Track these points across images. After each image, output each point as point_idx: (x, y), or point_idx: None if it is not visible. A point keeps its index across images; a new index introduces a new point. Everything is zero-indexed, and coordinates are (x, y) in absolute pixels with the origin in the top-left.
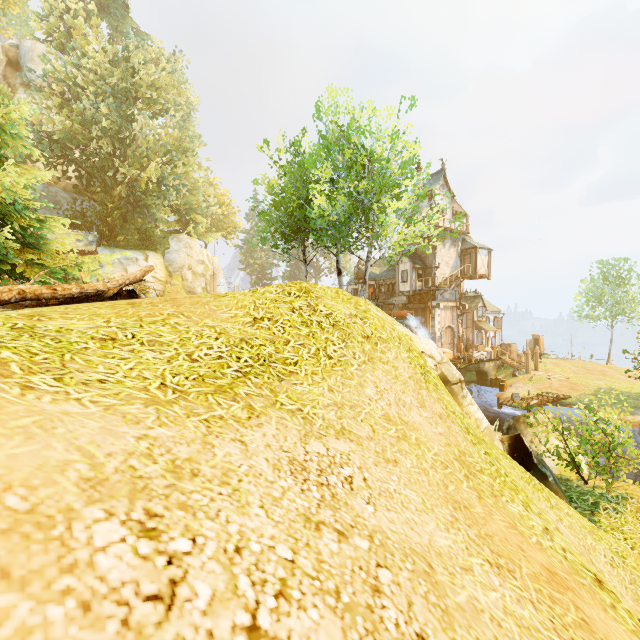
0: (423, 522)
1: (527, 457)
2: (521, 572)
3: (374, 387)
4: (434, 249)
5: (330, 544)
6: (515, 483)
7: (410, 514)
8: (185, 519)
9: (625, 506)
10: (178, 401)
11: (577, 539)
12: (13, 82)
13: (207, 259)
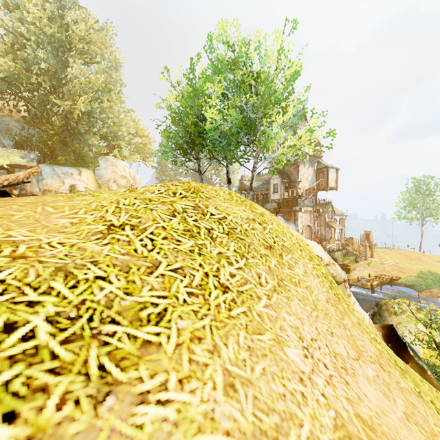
0: None
1: (402, 348)
2: None
3: (297, 339)
4: (297, 168)
5: None
6: None
7: None
8: None
9: None
10: None
11: None
12: None
13: (129, 175)
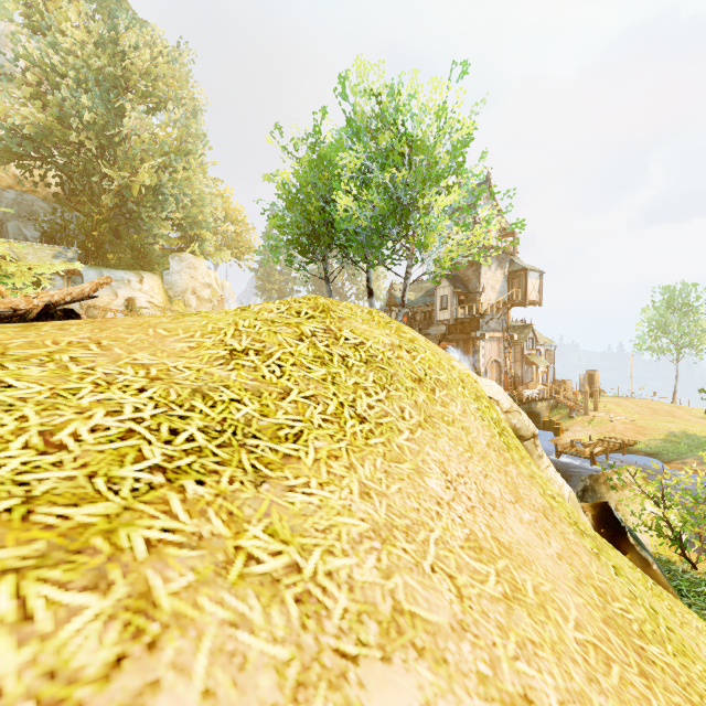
0: None
1: (619, 534)
2: None
3: (441, 473)
4: (478, 271)
5: None
6: (668, 624)
7: None
8: None
9: None
10: None
11: None
12: None
13: (215, 282)
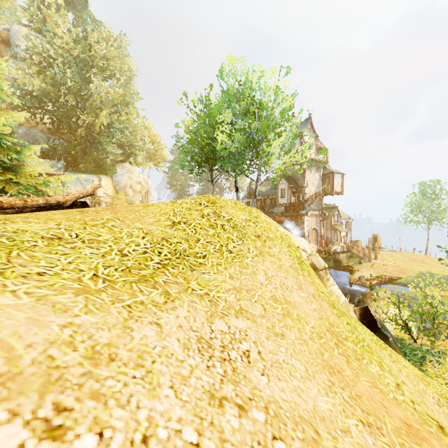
0: (307, 388)
1: (373, 323)
2: (387, 428)
3: (264, 274)
4: (304, 174)
5: (232, 420)
6: (370, 346)
7: (297, 382)
8: (95, 410)
9: (445, 359)
10: (106, 289)
11: (413, 385)
12: (5, 55)
13: (143, 181)
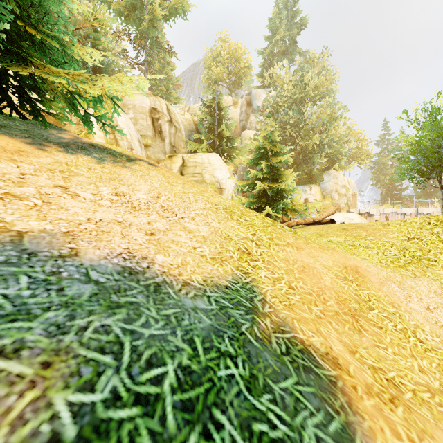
0: None
1: None
2: None
3: None
4: None
5: None
6: None
7: None
8: (406, 290)
9: None
10: (388, 267)
11: None
12: (248, 112)
13: (347, 183)
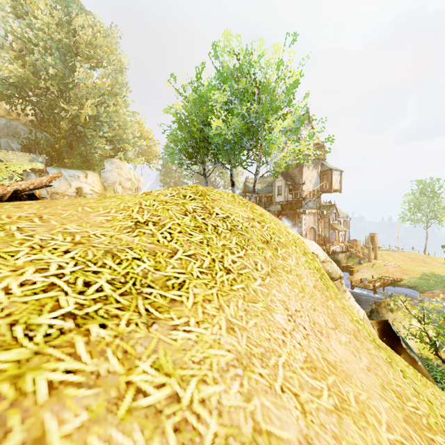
0: None
1: (395, 341)
2: None
3: (284, 309)
4: (301, 170)
5: None
6: (440, 412)
7: None
8: None
9: None
10: None
11: None
12: None
13: (134, 177)
